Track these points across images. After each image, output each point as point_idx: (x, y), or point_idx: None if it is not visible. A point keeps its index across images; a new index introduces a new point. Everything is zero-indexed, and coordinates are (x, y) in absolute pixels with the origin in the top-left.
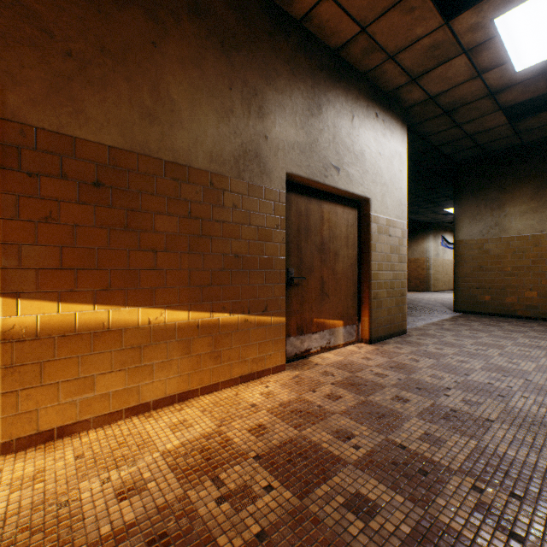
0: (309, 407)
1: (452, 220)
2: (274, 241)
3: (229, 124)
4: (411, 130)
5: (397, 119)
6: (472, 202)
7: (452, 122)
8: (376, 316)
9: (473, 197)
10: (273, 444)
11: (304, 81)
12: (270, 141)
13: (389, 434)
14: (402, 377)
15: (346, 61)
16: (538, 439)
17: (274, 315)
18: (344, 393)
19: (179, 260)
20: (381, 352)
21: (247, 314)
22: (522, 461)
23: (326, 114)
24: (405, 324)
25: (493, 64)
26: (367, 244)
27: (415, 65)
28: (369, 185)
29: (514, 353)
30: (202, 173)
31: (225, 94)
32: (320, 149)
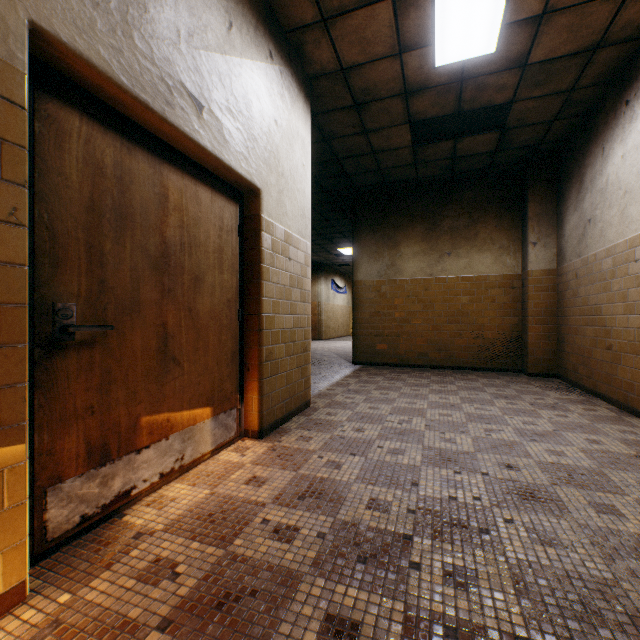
0: None
1: (343, 262)
2: None
3: None
4: (314, 121)
5: (299, 84)
6: (371, 238)
7: (361, 125)
8: (271, 389)
9: (372, 232)
10: None
11: None
12: None
13: None
14: (325, 525)
15: None
16: None
17: None
18: None
19: None
20: (280, 456)
21: None
22: None
23: None
24: (309, 392)
25: (418, 40)
26: (256, 266)
27: None
28: (260, 165)
29: (439, 421)
30: None
31: None
32: (153, 34)
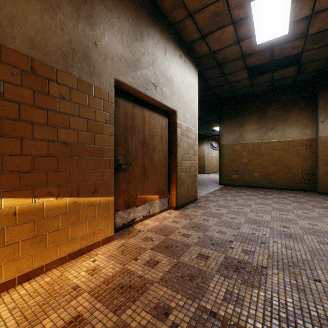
0: (131, 279)
1: (216, 134)
2: (104, 133)
3: (56, 18)
4: (199, 74)
5: (192, 63)
6: (229, 123)
7: (221, 72)
8: (180, 191)
9: (229, 120)
10: None
11: (130, 11)
12: (100, 48)
13: (200, 299)
14: (200, 235)
15: (161, 10)
16: (299, 280)
17: (104, 196)
18: (161, 257)
19: None
20: (184, 215)
21: (76, 196)
22: (299, 307)
23: (147, 42)
24: (197, 194)
25: (246, 36)
26: (174, 142)
27: (205, 25)
28: (176, 101)
29: (257, 209)
30: (21, 56)
31: None
32: (142, 68)
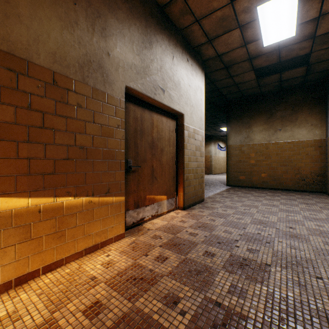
0: (143, 272)
1: (223, 134)
2: (116, 137)
3: (74, 33)
4: (206, 76)
5: (199, 66)
6: (236, 124)
7: (228, 74)
8: (187, 191)
9: (237, 120)
10: (106, 326)
11: (140, 20)
12: (112, 58)
13: (206, 291)
14: (207, 234)
15: (169, 17)
16: (301, 277)
17: (116, 196)
18: (170, 254)
19: (17, 149)
20: (191, 215)
21: (91, 196)
22: (300, 300)
23: (156, 49)
24: (204, 195)
25: (253, 39)
26: (182, 144)
27: (211, 30)
28: (183, 105)
29: (264, 210)
30: (45, 70)
31: (69, 6)
32: (151, 74)
